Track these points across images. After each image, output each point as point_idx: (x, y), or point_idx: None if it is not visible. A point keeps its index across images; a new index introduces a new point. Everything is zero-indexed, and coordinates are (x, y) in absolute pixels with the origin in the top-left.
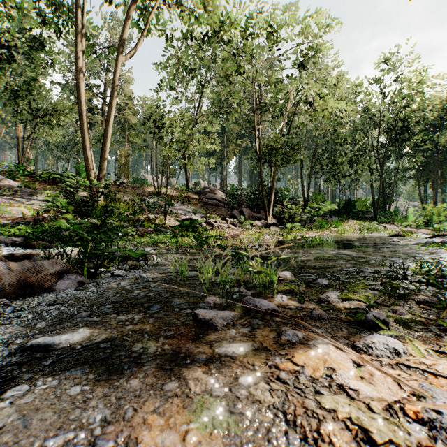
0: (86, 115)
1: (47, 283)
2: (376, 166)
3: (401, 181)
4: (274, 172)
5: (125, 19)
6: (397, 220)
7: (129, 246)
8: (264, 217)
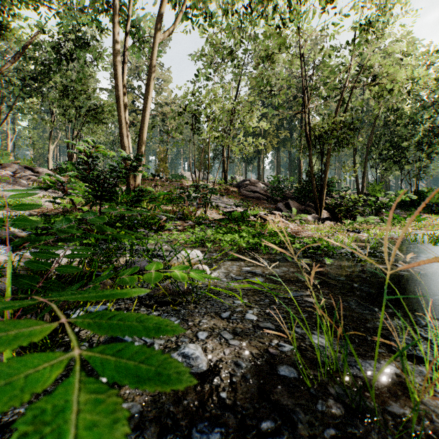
0: (123, 101)
1: None
2: None
3: None
4: (327, 158)
5: None
6: None
7: (164, 246)
8: (314, 211)
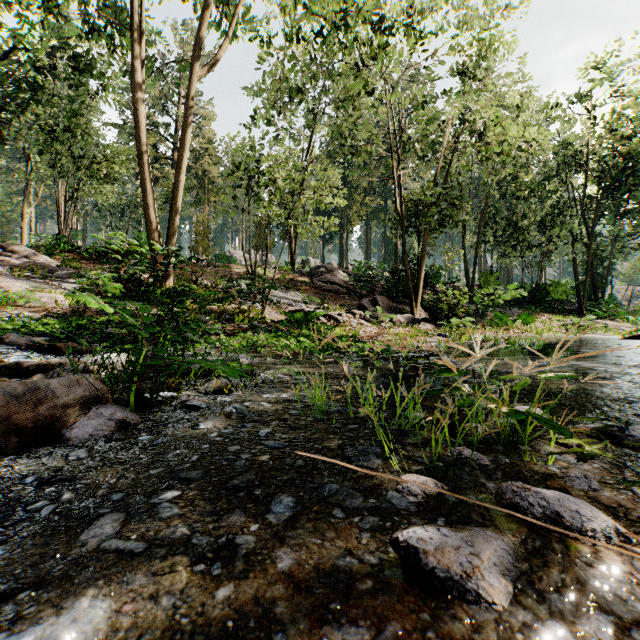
0: (148, 159)
1: (56, 425)
2: (581, 231)
3: (622, 254)
4: (425, 240)
5: (204, 14)
6: (619, 313)
7: (212, 352)
8: (408, 309)
